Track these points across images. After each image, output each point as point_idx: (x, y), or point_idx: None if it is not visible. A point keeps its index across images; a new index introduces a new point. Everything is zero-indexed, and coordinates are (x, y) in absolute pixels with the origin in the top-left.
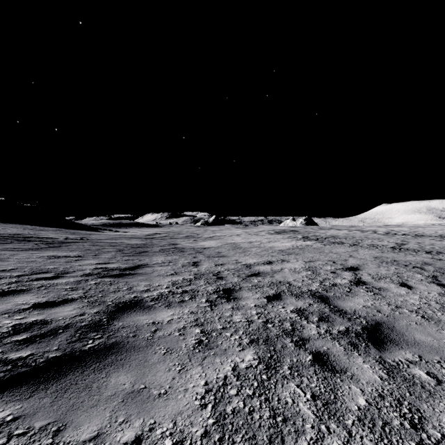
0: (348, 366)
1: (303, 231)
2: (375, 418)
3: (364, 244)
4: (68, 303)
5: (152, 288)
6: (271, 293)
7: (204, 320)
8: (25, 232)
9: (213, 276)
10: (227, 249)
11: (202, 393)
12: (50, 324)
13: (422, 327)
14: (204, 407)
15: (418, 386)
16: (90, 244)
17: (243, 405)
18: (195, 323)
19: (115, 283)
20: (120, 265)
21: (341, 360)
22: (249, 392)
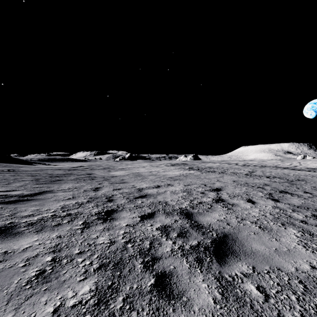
0: (187, 287)
1: (190, 164)
2: None
3: (228, 172)
4: None
5: (38, 212)
6: (147, 212)
7: (64, 245)
8: None
9: (105, 199)
10: (130, 177)
11: None
12: None
13: (258, 236)
14: None
15: (248, 306)
16: (11, 174)
17: None
18: (52, 249)
19: (1, 209)
20: (24, 192)
21: (182, 281)
22: None
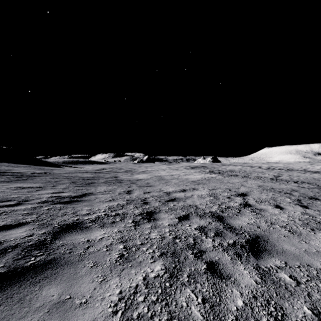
0: (232, 272)
1: (210, 166)
2: (249, 316)
3: (252, 176)
4: (22, 226)
5: (92, 212)
6: (182, 214)
7: (127, 238)
8: (1, 168)
9: (141, 201)
10: (154, 180)
11: (116, 301)
12: (2, 244)
13: (288, 239)
14: (115, 313)
15: (283, 287)
16: (51, 177)
17: (147, 310)
18: (120, 240)
19: (63, 208)
20: (71, 193)
21: (228, 268)
22: (154, 298)
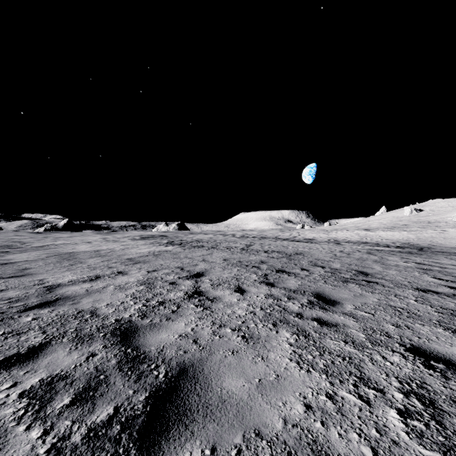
0: None
1: (172, 236)
2: None
3: (221, 247)
4: None
5: None
6: (28, 346)
7: None
8: None
9: None
10: (47, 262)
11: None
12: None
13: (238, 358)
14: None
15: None
16: None
17: None
18: None
19: None
20: None
21: None
22: None
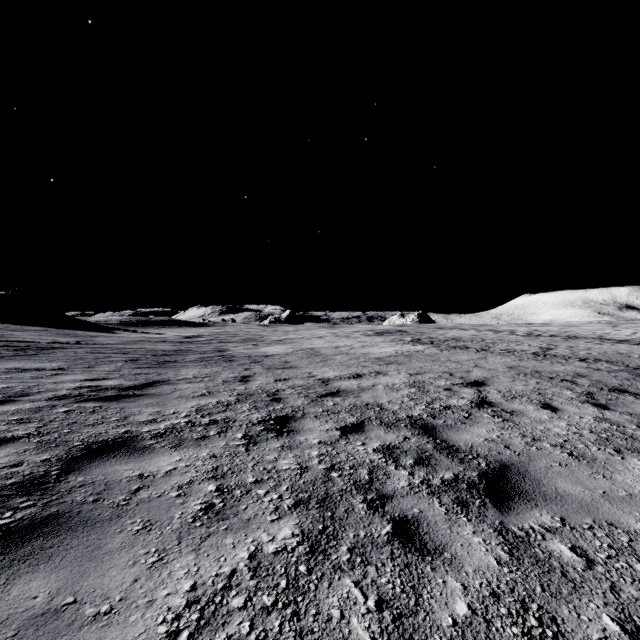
0: (448, 541)
1: (414, 331)
2: None
3: (497, 349)
4: (1, 445)
5: (162, 417)
6: (349, 422)
7: (228, 469)
8: None
9: (267, 397)
10: (299, 357)
11: (180, 607)
12: None
13: (569, 470)
14: (172, 637)
15: (557, 572)
16: (87, 350)
17: (248, 628)
18: (211, 474)
19: (101, 410)
20: (123, 381)
21: (439, 531)
22: (268, 601)
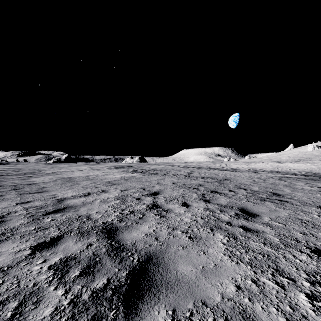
0: None
1: (136, 166)
2: None
3: (170, 174)
4: None
5: None
6: (50, 237)
7: None
8: None
9: None
10: (56, 183)
11: None
12: None
13: (187, 251)
14: None
15: None
16: None
17: None
18: None
19: None
20: None
21: None
22: None
